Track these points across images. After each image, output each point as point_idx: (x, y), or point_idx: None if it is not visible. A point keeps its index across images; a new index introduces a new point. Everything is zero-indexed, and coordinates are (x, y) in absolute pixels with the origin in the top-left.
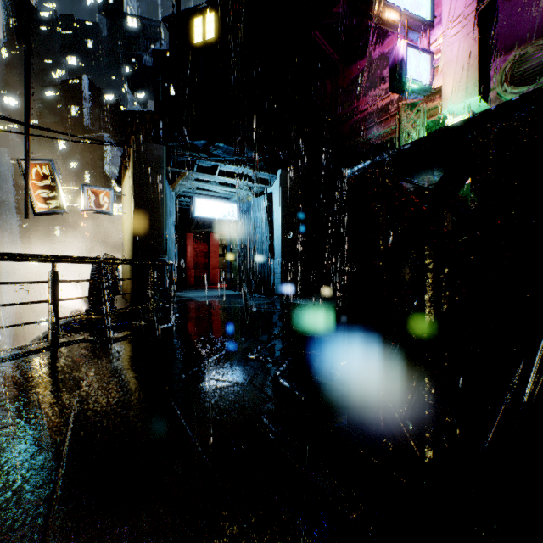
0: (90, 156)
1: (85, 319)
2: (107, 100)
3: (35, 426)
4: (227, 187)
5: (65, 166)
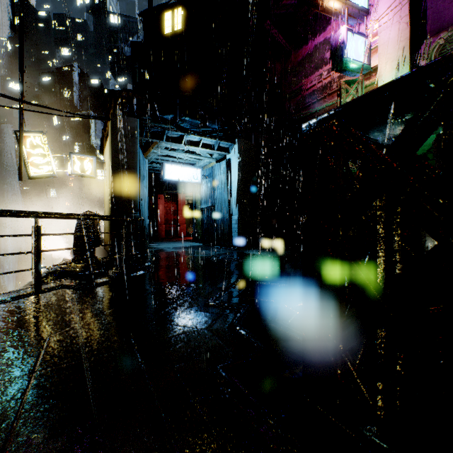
0: (79, 130)
1: (69, 267)
2: (93, 84)
3: (1, 373)
4: (192, 155)
5: (59, 139)
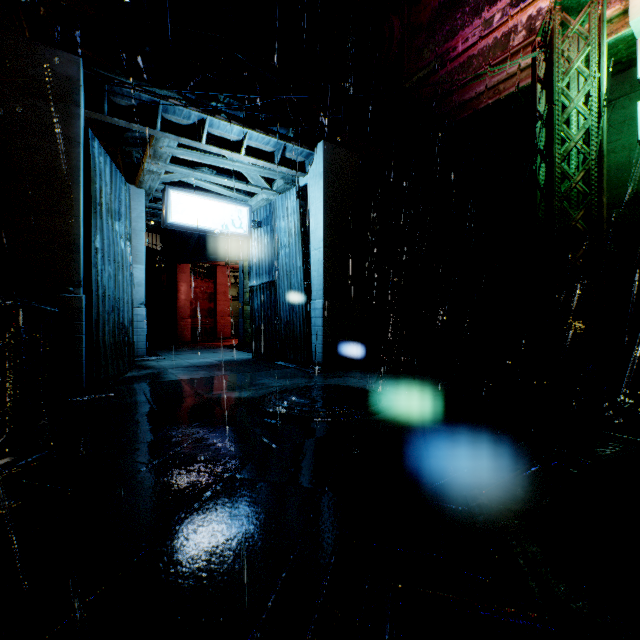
0: None
1: None
2: None
3: None
4: (232, 180)
5: None
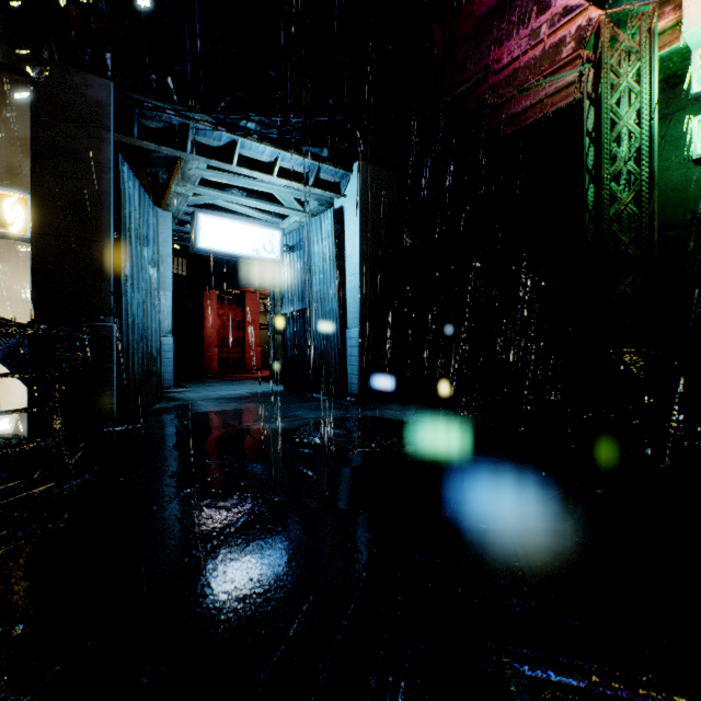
0: None
1: None
2: None
3: None
4: (263, 203)
5: None
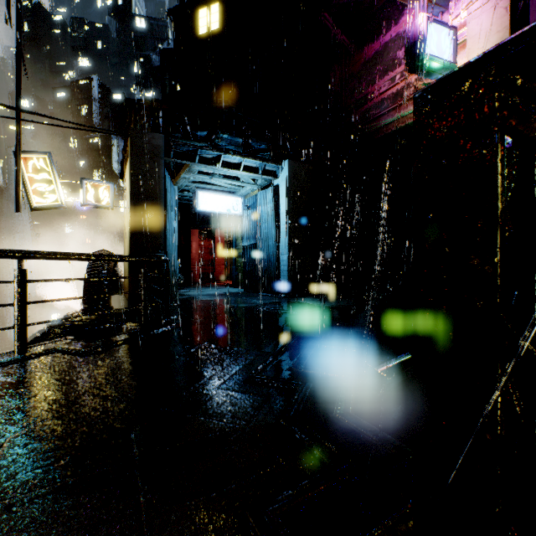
0: (98, 154)
1: (77, 320)
2: (116, 99)
3: None
4: (232, 181)
5: (76, 165)
